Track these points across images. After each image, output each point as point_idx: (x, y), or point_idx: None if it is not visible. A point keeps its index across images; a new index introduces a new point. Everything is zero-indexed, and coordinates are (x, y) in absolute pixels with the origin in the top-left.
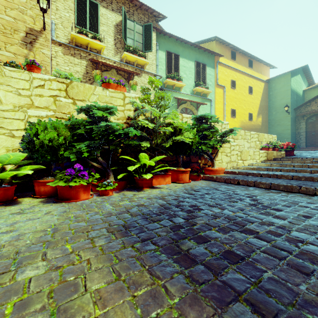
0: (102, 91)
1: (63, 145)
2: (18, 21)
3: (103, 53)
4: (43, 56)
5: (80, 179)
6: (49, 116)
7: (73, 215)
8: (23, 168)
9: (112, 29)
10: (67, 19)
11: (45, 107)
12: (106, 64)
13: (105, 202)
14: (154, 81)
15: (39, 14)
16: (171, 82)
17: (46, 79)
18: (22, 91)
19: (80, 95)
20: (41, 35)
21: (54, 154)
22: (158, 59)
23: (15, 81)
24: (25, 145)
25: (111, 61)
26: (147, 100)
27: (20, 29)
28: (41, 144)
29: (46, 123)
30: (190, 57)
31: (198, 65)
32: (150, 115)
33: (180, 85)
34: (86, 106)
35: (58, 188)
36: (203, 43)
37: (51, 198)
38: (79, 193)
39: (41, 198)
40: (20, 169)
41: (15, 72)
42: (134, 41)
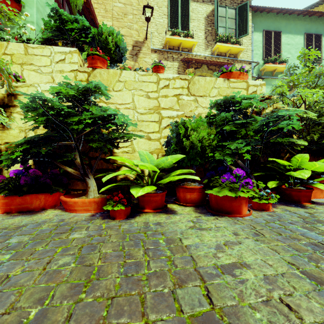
0: (222, 83)
1: (210, 146)
2: (126, 37)
3: (194, 51)
4: (145, 65)
5: (244, 188)
6: (179, 115)
7: (284, 244)
8: (174, 172)
9: (202, 22)
10: (161, 25)
11: (170, 107)
12: (199, 60)
13: (290, 224)
14: (307, 54)
15: (142, 25)
16: (271, 67)
17: (170, 78)
18: (150, 93)
19: (201, 91)
20: (144, 45)
21: (202, 156)
22: (253, 43)
23: (145, 84)
24: (173, 147)
25: (201, 57)
26: (293, 82)
27: (128, 44)
28: (190, 145)
29: (189, 122)
30: (296, 31)
31: (309, 38)
32: (278, 105)
33: (283, 69)
34: (224, 98)
35: (215, 197)
36: (313, 8)
37: (198, 207)
38: (242, 206)
39: (189, 206)
40: (171, 173)
41: (146, 76)
42: (226, 29)
